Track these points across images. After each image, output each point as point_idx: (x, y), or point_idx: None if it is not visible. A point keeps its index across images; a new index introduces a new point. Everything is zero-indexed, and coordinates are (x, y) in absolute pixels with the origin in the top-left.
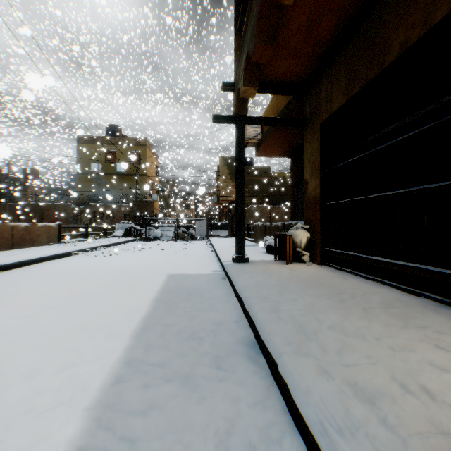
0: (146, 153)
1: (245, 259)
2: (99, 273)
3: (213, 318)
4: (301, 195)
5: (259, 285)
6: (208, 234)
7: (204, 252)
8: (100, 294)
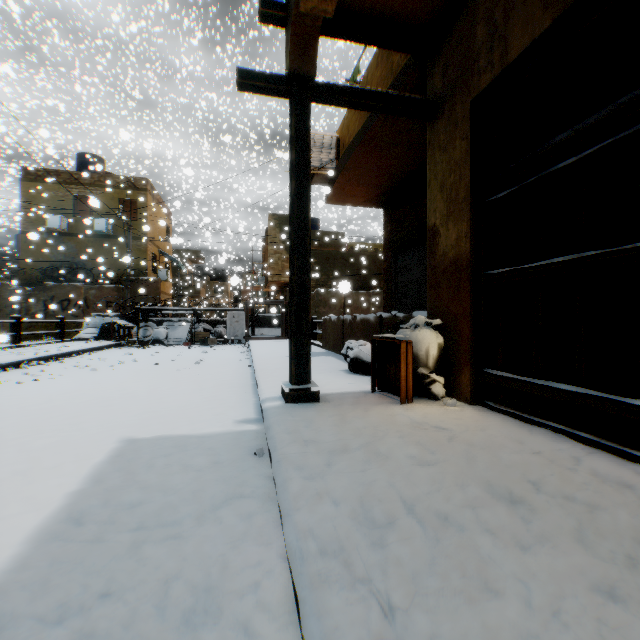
0: (148, 202)
1: (311, 395)
2: None
3: None
4: (401, 269)
5: (363, 516)
6: (248, 334)
7: (234, 369)
8: None
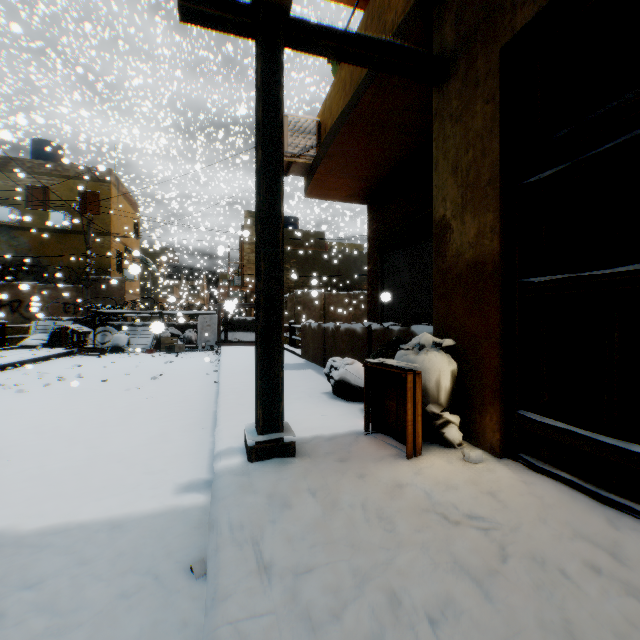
0: (112, 195)
1: (284, 447)
2: None
3: None
4: (388, 271)
5: None
6: (220, 339)
7: (197, 387)
8: None
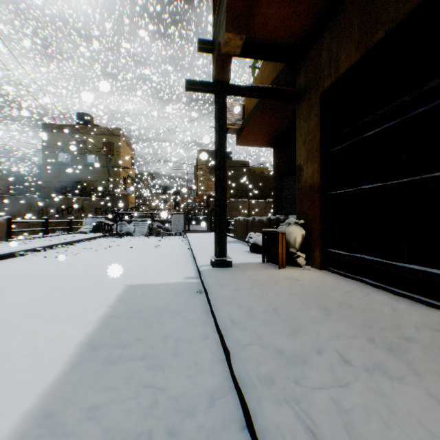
0: (121, 144)
1: (227, 263)
2: (30, 285)
3: (176, 390)
4: (285, 187)
5: (252, 312)
6: (186, 229)
7: (179, 251)
8: (3, 329)
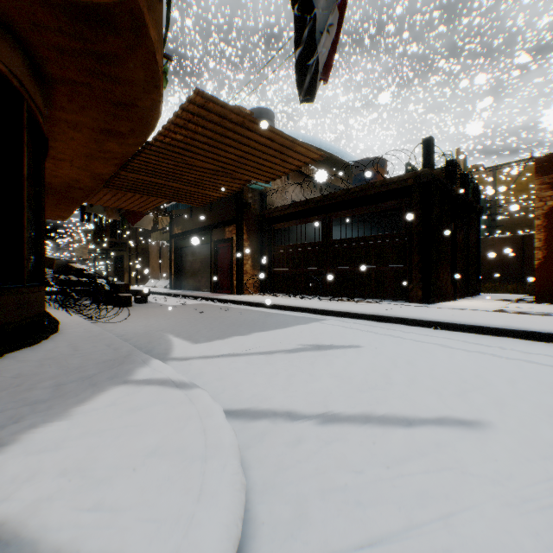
0: None
1: None
2: None
3: None
4: None
5: None
6: None
7: None
8: None
